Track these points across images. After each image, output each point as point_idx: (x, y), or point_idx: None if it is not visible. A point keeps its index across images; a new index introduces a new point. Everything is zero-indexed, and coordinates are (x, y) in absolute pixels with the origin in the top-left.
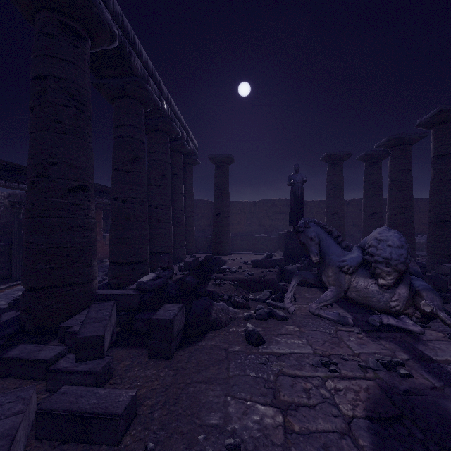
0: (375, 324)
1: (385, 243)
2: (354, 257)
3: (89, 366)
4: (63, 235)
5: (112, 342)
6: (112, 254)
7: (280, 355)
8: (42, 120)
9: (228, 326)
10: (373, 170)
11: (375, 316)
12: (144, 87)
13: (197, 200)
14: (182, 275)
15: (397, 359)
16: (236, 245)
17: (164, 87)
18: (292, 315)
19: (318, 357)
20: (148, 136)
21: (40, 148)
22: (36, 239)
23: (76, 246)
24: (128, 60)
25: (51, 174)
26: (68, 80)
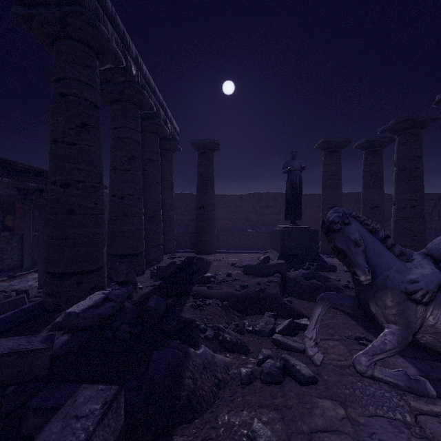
0: None
1: None
2: (429, 274)
3: None
4: None
5: None
6: (47, 262)
7: None
8: None
9: (214, 407)
10: (374, 159)
11: None
12: (95, 25)
13: (180, 193)
14: (151, 289)
15: None
16: (221, 242)
17: (131, 43)
18: (319, 368)
19: None
20: (112, 107)
21: None
22: None
23: None
24: None
25: None
26: None
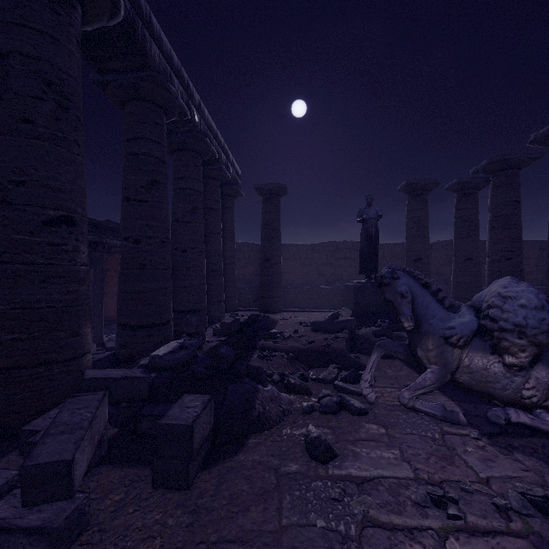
0: (498, 422)
1: (514, 302)
2: (465, 322)
3: (43, 517)
4: (33, 290)
5: (100, 455)
6: (121, 314)
7: (363, 482)
8: (2, 119)
9: (280, 425)
10: (468, 203)
11: (499, 410)
12: (165, 86)
13: (241, 243)
14: (217, 343)
15: None
16: (289, 300)
17: (194, 91)
18: (372, 405)
19: (423, 486)
20: (174, 157)
21: None
22: None
23: (55, 306)
24: (141, 47)
25: (15, 199)
26: (42, 61)
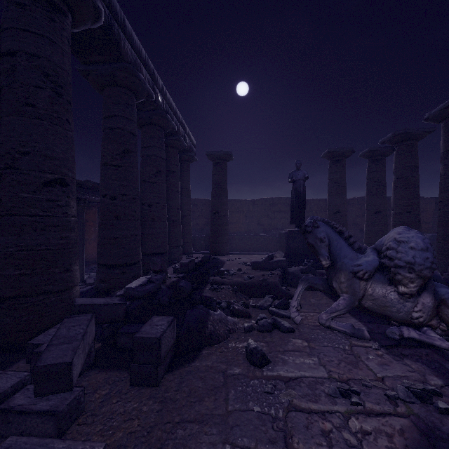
0: (394, 337)
1: (406, 245)
2: (369, 261)
3: (51, 403)
4: (35, 236)
5: (89, 362)
6: (100, 256)
7: (289, 380)
8: (11, 103)
9: (227, 340)
10: (377, 167)
11: (394, 328)
12: (136, 75)
13: (195, 199)
14: (177, 279)
15: (431, 387)
16: (234, 245)
17: (158, 78)
18: (298, 325)
19: (334, 383)
20: (141, 130)
21: (8, 135)
22: (4, 241)
23: (52, 248)
24: (117, 44)
25: (21, 165)
26: (42, 58)
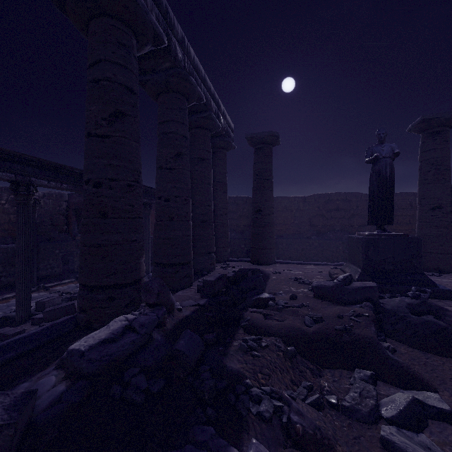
0: None
1: None
2: None
3: None
4: None
5: None
6: (80, 272)
7: None
8: None
9: None
10: None
11: None
12: None
13: (235, 197)
14: (193, 310)
15: None
16: (281, 250)
17: (176, 23)
18: None
19: None
20: (158, 101)
21: None
22: None
23: None
24: None
25: None
26: None
